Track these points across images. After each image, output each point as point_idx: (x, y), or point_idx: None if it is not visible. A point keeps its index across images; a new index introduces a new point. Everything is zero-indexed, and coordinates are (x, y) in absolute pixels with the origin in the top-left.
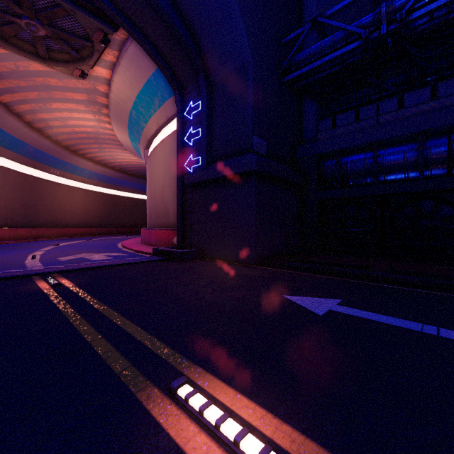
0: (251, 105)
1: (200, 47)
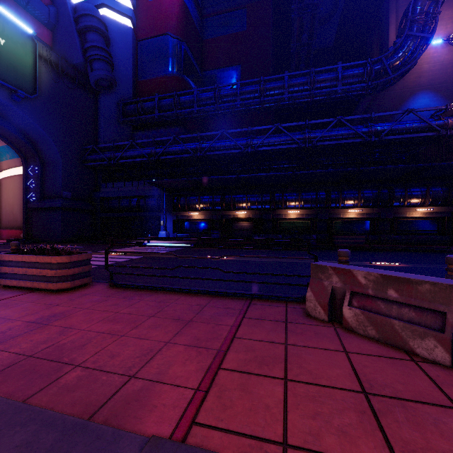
0: (61, 179)
1: (36, 147)
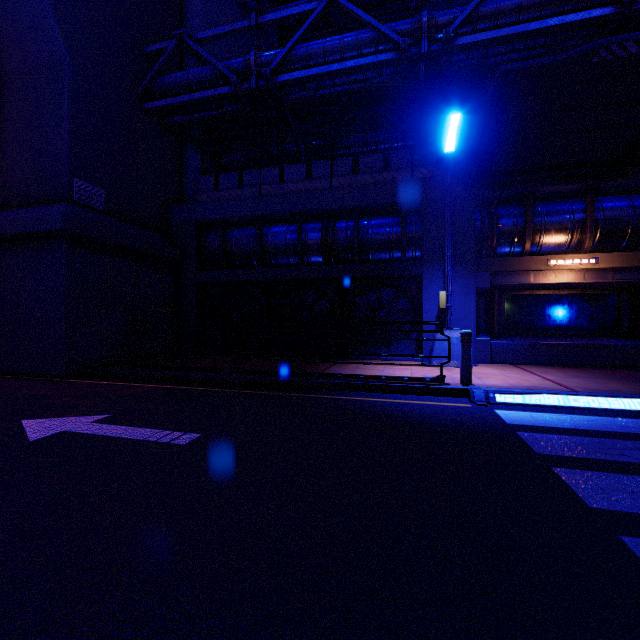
0: (68, 128)
1: None
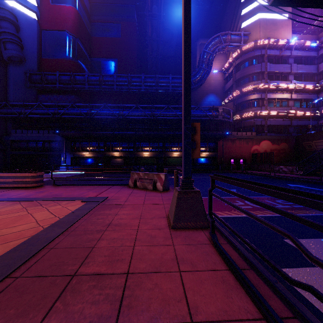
0: None
1: None
